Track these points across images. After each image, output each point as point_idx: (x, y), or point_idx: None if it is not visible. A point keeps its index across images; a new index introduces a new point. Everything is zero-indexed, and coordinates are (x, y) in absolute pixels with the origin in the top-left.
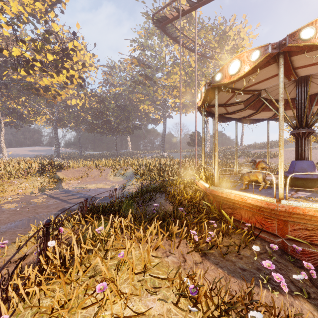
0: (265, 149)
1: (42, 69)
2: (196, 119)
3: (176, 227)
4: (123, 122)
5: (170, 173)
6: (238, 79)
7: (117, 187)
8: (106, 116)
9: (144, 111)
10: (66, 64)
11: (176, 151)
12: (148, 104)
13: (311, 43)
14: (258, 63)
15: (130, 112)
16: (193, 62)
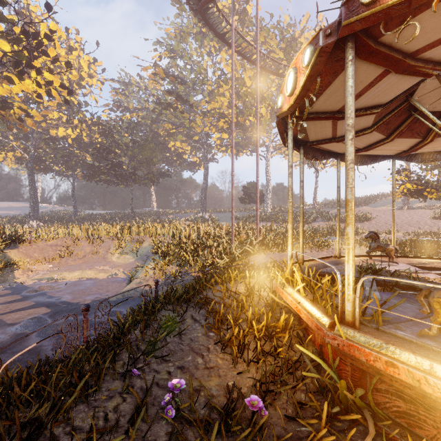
0: None
1: None
2: (257, 160)
3: None
4: (143, 166)
5: (215, 251)
6: None
7: (121, 275)
8: (114, 155)
9: (175, 151)
10: (35, 61)
11: (222, 211)
12: (181, 140)
13: None
14: None
15: (153, 151)
16: (248, 79)
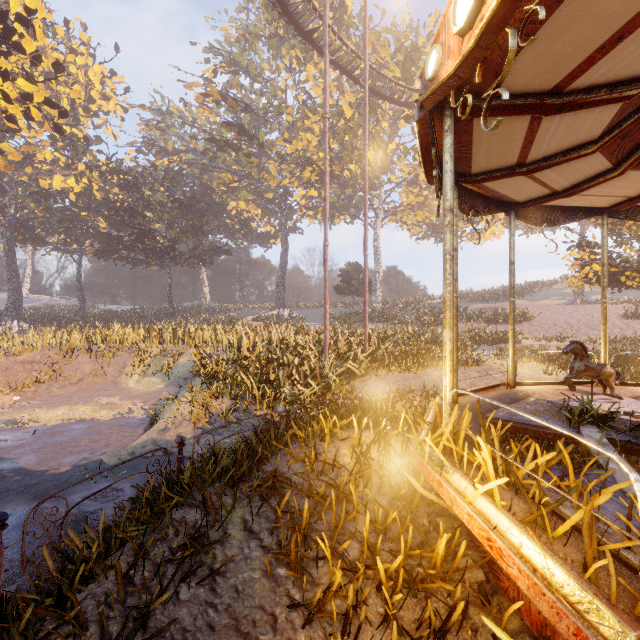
0: (494, 303)
1: None
2: (366, 222)
3: None
4: (188, 236)
5: (297, 373)
6: None
7: (138, 413)
8: (141, 220)
9: (238, 215)
10: (2, 59)
11: (309, 306)
12: (247, 200)
13: None
14: None
15: (204, 214)
16: (348, 108)
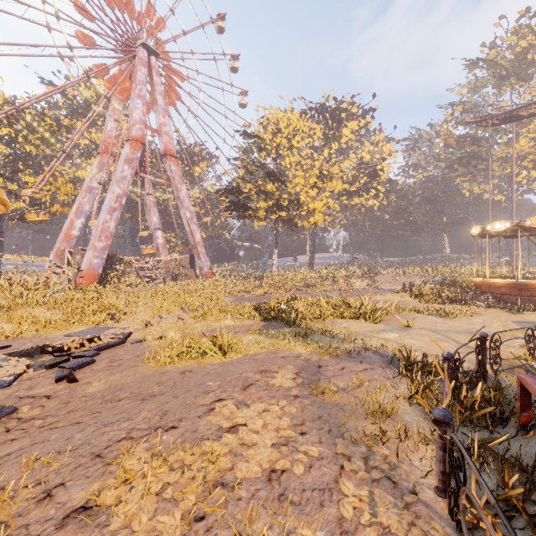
0: None
1: (355, 192)
2: None
3: (444, 286)
4: (434, 218)
5: None
6: (476, 235)
7: None
8: (409, 215)
9: (471, 194)
10: (374, 184)
11: None
12: (478, 182)
13: (490, 231)
14: (480, 232)
15: (445, 203)
16: None
